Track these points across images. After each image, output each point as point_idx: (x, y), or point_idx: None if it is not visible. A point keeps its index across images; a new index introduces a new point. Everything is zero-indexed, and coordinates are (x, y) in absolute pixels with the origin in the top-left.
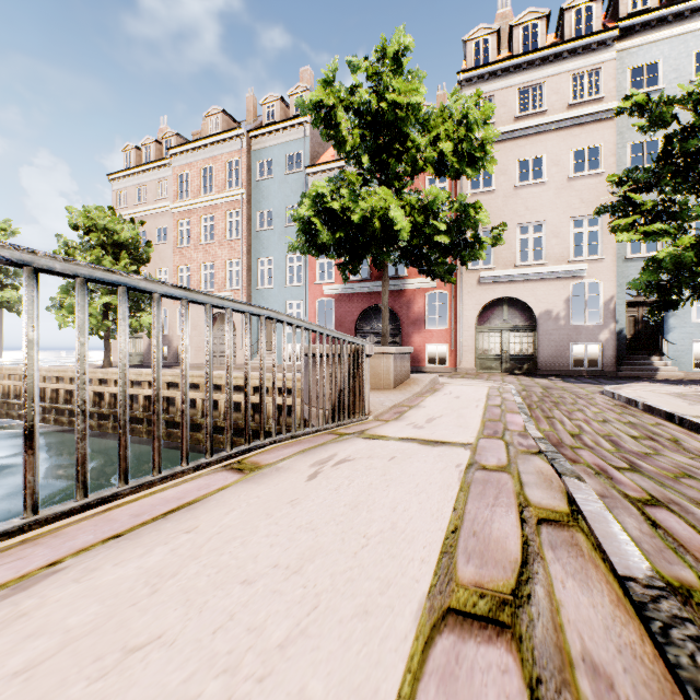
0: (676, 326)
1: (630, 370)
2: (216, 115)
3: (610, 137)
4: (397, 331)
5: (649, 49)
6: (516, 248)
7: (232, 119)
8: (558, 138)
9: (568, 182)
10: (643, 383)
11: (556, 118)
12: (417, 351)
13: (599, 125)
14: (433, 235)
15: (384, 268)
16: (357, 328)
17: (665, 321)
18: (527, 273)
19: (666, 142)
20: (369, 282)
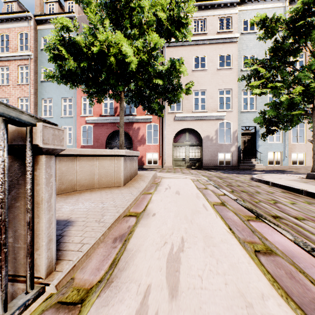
0: (261, 145)
1: (244, 165)
2: (11, 2)
3: (235, 51)
4: (130, 145)
5: (251, 12)
6: (193, 103)
7: (25, 9)
8: (212, 48)
9: (217, 71)
10: (258, 172)
11: (212, 37)
12: (141, 157)
13: (231, 44)
14: (153, 79)
15: (121, 101)
16: (107, 143)
17: (257, 142)
18: (198, 116)
19: (275, 42)
20: (114, 116)
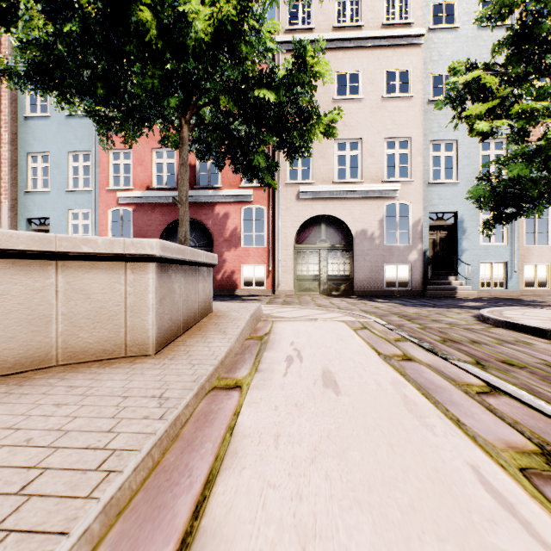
0: (468, 248)
1: (434, 289)
2: None
3: (418, 63)
4: (210, 250)
5: None
6: (334, 165)
7: None
8: (373, 56)
9: (382, 102)
10: (473, 303)
11: (372, 34)
12: (232, 272)
13: (409, 50)
14: (253, 91)
15: (181, 146)
16: None
17: (460, 243)
18: (345, 191)
19: (520, 21)
20: (175, 191)
